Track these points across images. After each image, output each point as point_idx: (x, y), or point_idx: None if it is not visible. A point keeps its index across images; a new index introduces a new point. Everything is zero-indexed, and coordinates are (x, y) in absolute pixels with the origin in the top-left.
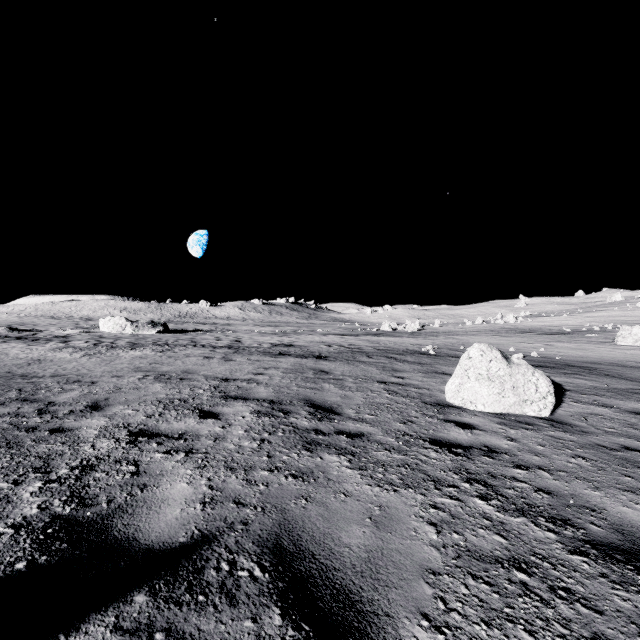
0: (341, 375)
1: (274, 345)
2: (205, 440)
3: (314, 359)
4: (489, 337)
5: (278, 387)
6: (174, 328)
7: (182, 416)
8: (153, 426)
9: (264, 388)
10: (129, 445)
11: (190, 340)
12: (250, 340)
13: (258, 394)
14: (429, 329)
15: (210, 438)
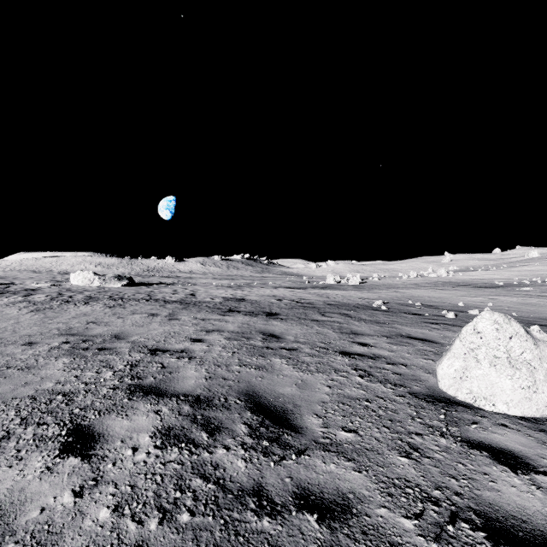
0: (294, 342)
1: (226, 299)
2: None
3: (264, 317)
4: (429, 290)
5: (214, 366)
6: (140, 281)
7: (33, 446)
8: None
9: (195, 369)
10: None
11: (147, 294)
12: (204, 294)
13: (182, 382)
14: (370, 282)
15: None
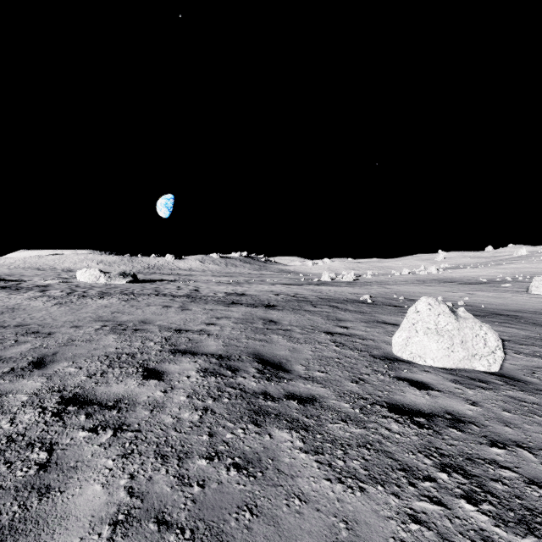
0: (289, 325)
1: (228, 294)
2: (141, 410)
3: (263, 308)
4: (417, 286)
5: (228, 339)
6: (143, 278)
7: (124, 376)
8: (90, 390)
9: (214, 340)
10: (53, 418)
11: (154, 289)
12: (207, 289)
13: (207, 348)
14: (363, 279)
15: (147, 407)
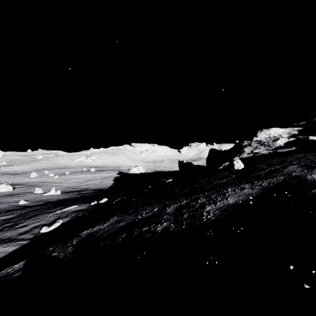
0: None
1: None
2: None
3: None
4: None
5: None
6: None
7: None
8: None
9: None
10: None
11: None
12: None
13: None
14: None
15: None
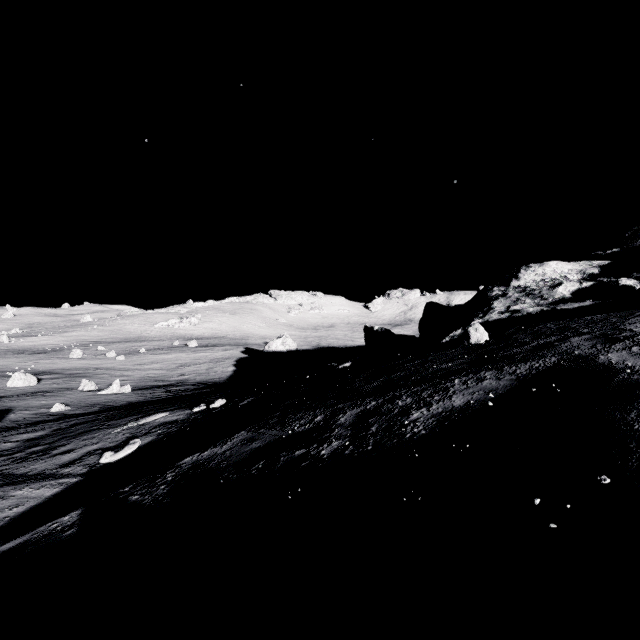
0: None
1: None
2: None
3: None
4: None
5: None
6: None
7: None
8: None
9: None
10: None
11: None
12: None
13: None
14: None
15: None
